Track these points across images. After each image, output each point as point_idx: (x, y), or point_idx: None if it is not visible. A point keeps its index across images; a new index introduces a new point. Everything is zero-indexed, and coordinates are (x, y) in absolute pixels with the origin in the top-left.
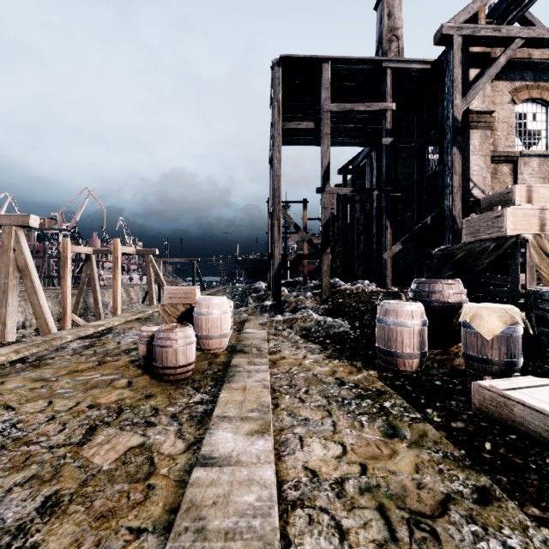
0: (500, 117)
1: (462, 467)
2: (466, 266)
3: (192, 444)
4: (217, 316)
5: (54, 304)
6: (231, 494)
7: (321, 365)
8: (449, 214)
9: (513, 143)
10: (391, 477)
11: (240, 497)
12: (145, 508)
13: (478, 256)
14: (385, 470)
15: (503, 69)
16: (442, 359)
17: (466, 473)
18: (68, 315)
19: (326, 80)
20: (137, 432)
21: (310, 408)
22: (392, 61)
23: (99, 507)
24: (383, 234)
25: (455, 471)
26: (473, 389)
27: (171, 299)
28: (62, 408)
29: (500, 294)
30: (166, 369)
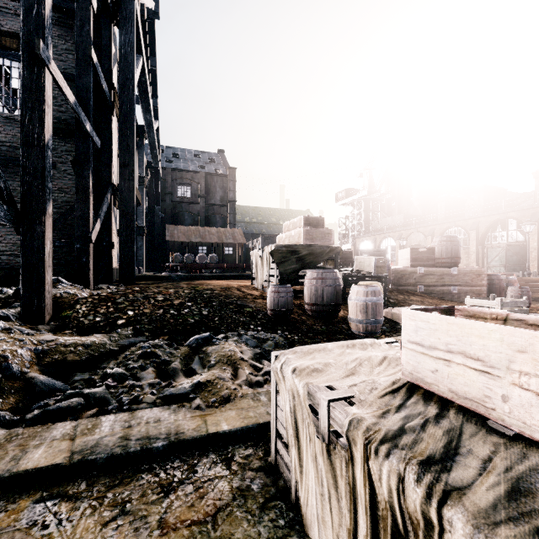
0: None
1: None
2: (306, 261)
3: None
4: None
5: None
6: None
7: None
8: (130, 198)
9: None
10: None
11: None
12: None
13: (318, 255)
14: None
15: None
16: None
17: None
18: None
19: None
20: None
21: None
22: None
23: None
24: (83, 200)
25: None
26: None
27: None
28: None
29: None
30: None
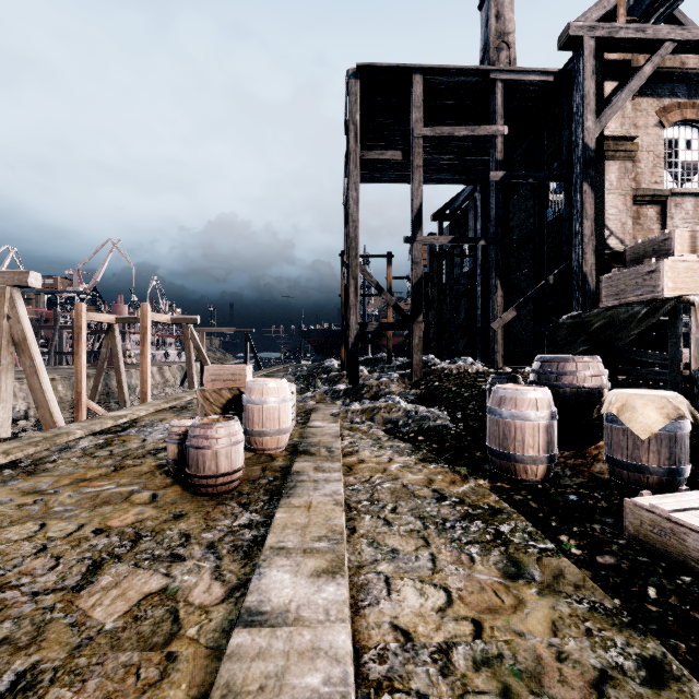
0: (644, 145)
1: (619, 626)
2: (606, 338)
3: (234, 589)
4: (274, 405)
5: (66, 387)
6: (286, 673)
7: (412, 472)
8: (579, 271)
9: (661, 179)
10: (518, 642)
11: (300, 679)
12: (160, 692)
13: (623, 326)
14: (509, 630)
15: (648, 83)
16: (576, 464)
17: (625, 635)
18: (83, 402)
19: (417, 96)
20: (158, 571)
21: (400, 534)
22: (503, 71)
23: (93, 691)
24: (492, 297)
25: (609, 632)
26: (626, 509)
27: (214, 383)
28: (57, 534)
29: (654, 376)
30: (203, 478)
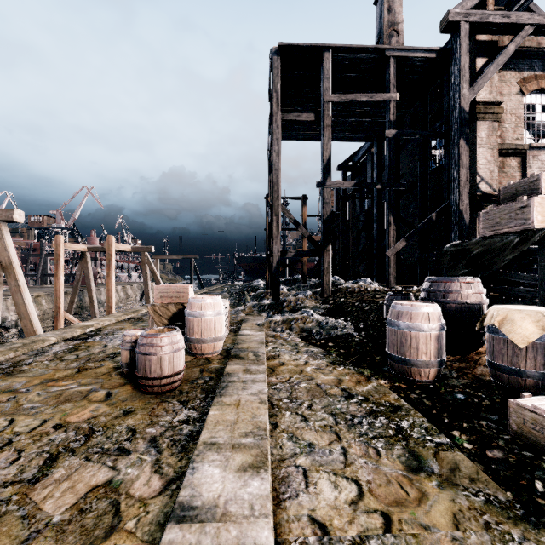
0: (508, 109)
1: (514, 520)
2: (483, 263)
3: (171, 482)
4: (210, 317)
5: (48, 302)
6: None
7: (324, 373)
8: (456, 209)
9: (521, 136)
10: (424, 535)
11: None
12: None
13: (498, 252)
14: (415, 524)
15: (511, 59)
16: (461, 367)
17: (520, 528)
18: (61, 314)
19: (327, 69)
20: (106, 464)
21: (315, 429)
22: (396, 49)
23: None
24: (387, 230)
25: (505, 525)
26: (510, 409)
27: (163, 299)
28: (23, 429)
29: (525, 294)
30: (150, 379)
